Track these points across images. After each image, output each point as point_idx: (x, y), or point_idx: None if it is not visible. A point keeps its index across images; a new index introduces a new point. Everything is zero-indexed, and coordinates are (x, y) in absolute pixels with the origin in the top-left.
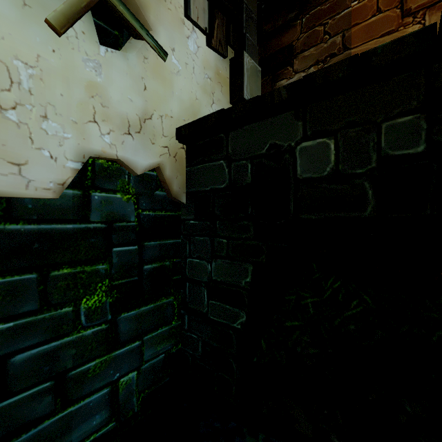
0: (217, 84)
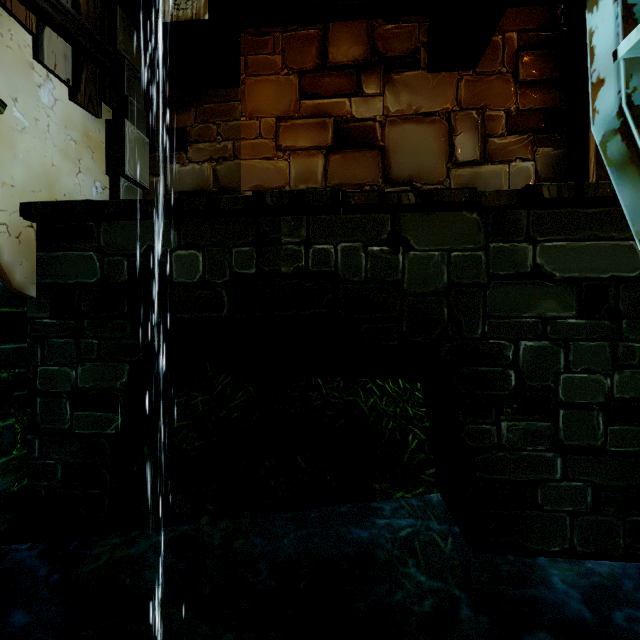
0: (87, 149)
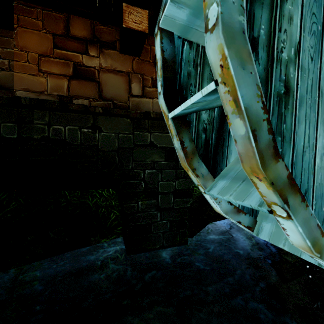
0: None
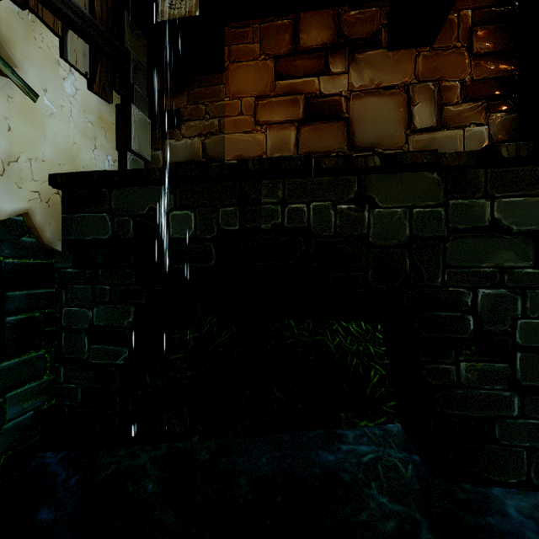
0: (101, 129)
